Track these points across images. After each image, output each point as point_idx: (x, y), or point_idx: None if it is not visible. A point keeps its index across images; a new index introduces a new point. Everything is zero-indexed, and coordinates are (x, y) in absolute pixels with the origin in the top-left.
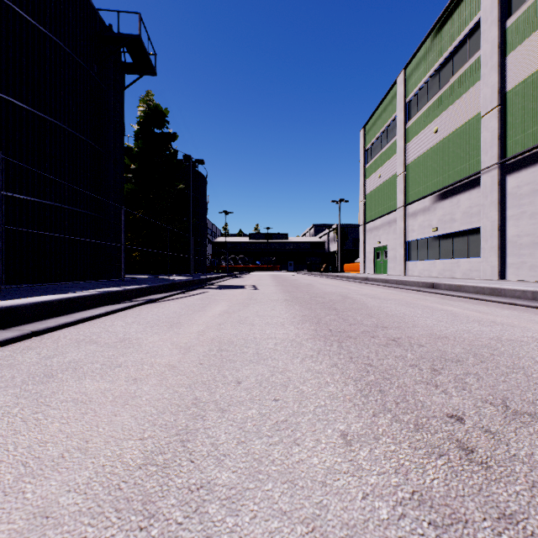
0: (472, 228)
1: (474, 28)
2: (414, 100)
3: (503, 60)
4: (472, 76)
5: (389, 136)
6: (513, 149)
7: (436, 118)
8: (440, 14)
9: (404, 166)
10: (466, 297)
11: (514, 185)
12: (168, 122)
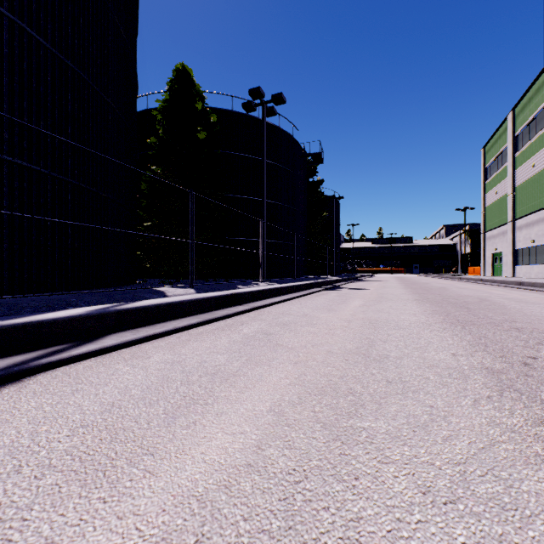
0: None
1: None
2: (520, 135)
3: None
4: None
5: (503, 160)
6: None
7: (533, 156)
8: (534, 79)
9: (513, 188)
10: (483, 283)
11: None
12: (317, 172)
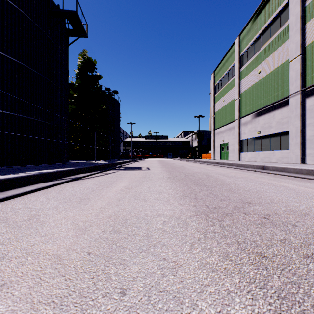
0: (282, 131)
1: (284, 7)
2: (245, 54)
3: (303, 26)
4: (282, 37)
5: (230, 76)
6: (310, 81)
7: (259, 64)
8: (262, 0)
9: (239, 94)
10: (290, 175)
11: (310, 104)
12: (96, 68)
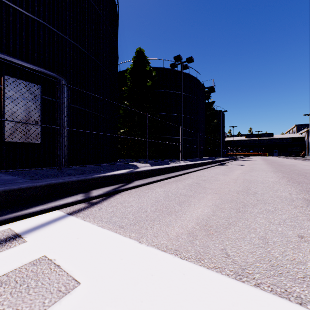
0: None
1: None
2: None
3: None
4: None
5: None
6: None
7: None
8: None
9: None
10: None
11: None
12: (211, 97)
